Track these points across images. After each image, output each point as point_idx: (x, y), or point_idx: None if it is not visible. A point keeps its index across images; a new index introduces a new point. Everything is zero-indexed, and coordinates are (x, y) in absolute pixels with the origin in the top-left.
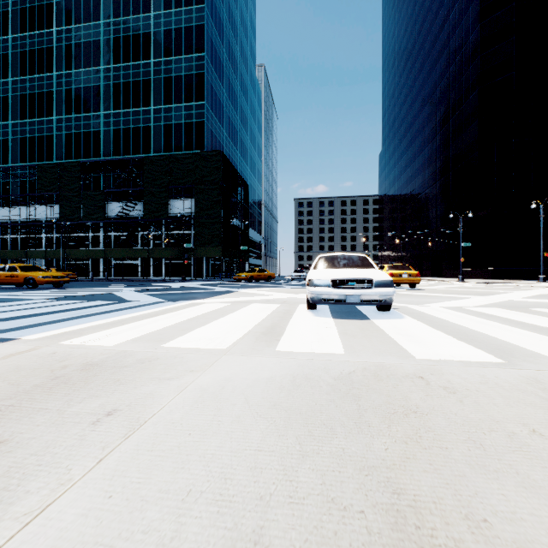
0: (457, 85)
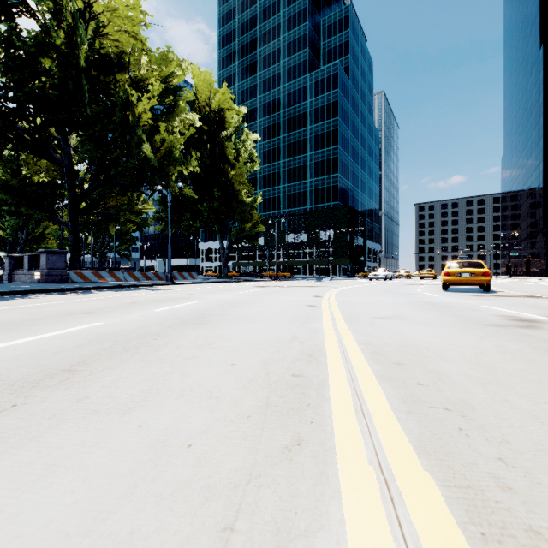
0: (535, 126)
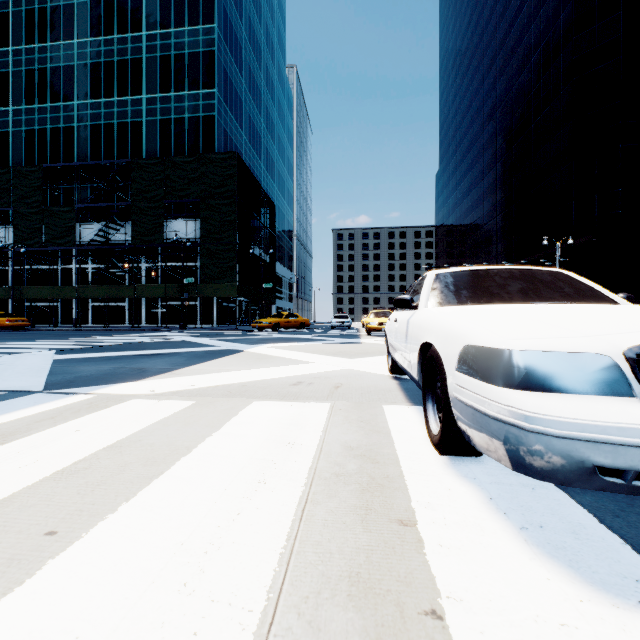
0: (542, 78)
